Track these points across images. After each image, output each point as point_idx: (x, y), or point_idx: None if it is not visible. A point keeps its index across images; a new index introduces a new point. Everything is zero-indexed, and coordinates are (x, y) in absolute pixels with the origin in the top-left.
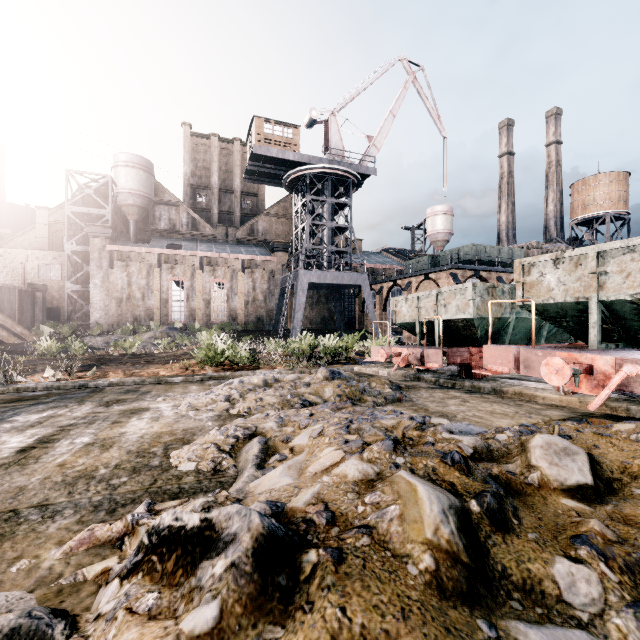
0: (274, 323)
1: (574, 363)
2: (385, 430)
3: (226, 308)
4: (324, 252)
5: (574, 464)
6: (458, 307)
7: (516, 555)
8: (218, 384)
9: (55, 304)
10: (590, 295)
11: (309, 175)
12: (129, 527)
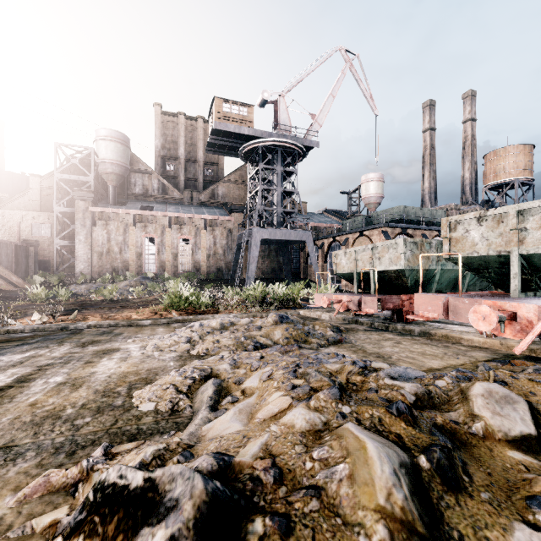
0: (232, 273)
1: (498, 310)
2: (330, 375)
3: (191, 260)
4: (274, 213)
5: (516, 413)
6: (391, 260)
7: (472, 520)
8: (182, 326)
9: (46, 257)
10: (511, 249)
11: (261, 147)
12: (84, 473)
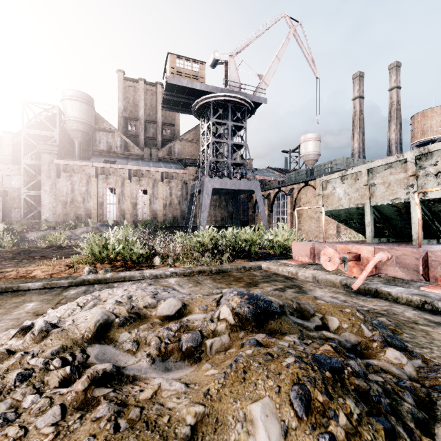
0: (186, 221)
1: None
2: None
3: (149, 209)
4: (225, 164)
5: None
6: None
7: None
8: (76, 297)
9: (15, 206)
10: None
11: (213, 103)
12: None
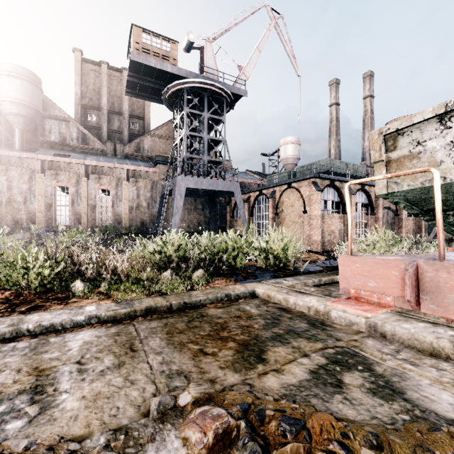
0: (155, 226)
1: None
2: None
3: (111, 213)
4: (200, 161)
5: None
6: None
7: None
8: None
9: None
10: None
11: (187, 90)
12: None
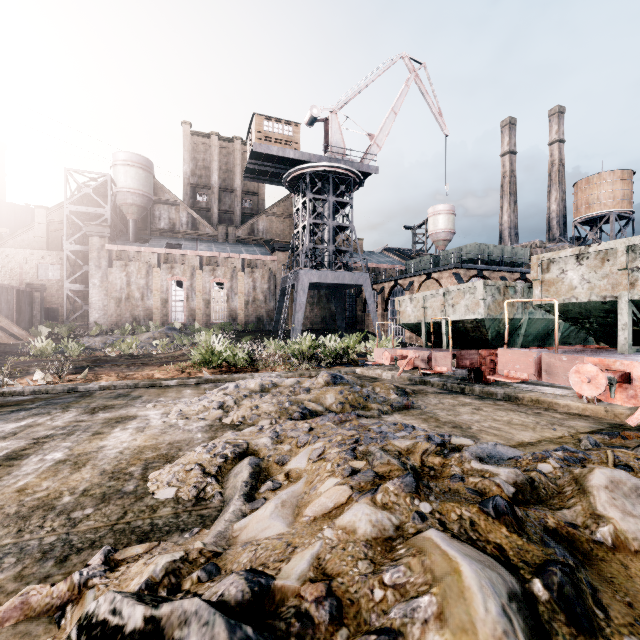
0: (274, 323)
1: (606, 370)
2: (399, 454)
3: (226, 308)
4: (325, 251)
5: None
6: (467, 307)
7: None
8: (214, 388)
9: (54, 304)
10: (619, 294)
11: (310, 173)
12: (75, 590)
